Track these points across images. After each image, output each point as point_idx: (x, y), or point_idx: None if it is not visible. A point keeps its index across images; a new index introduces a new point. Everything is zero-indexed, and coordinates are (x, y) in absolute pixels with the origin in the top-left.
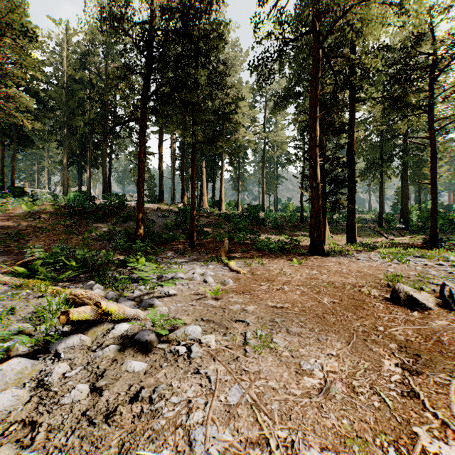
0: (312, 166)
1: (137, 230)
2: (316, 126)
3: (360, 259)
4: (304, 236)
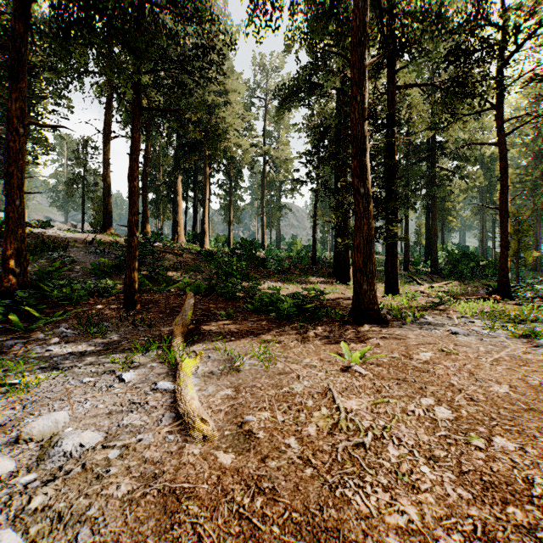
0: (360, 152)
1: (5, 276)
2: (363, 83)
3: (457, 332)
4: (321, 283)
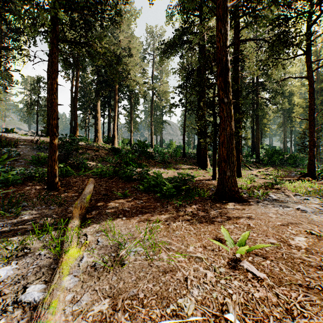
0: (225, 69)
1: None
2: (226, 19)
3: (305, 210)
4: (189, 169)
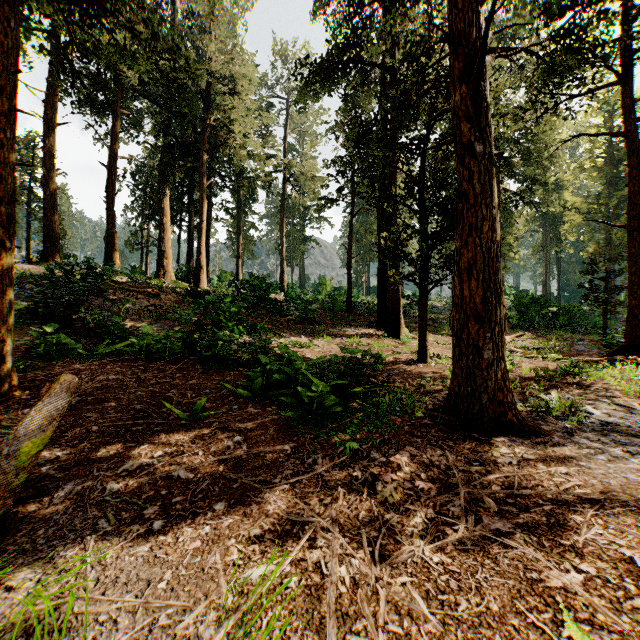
0: (481, 54)
1: None
2: None
3: None
4: (362, 336)
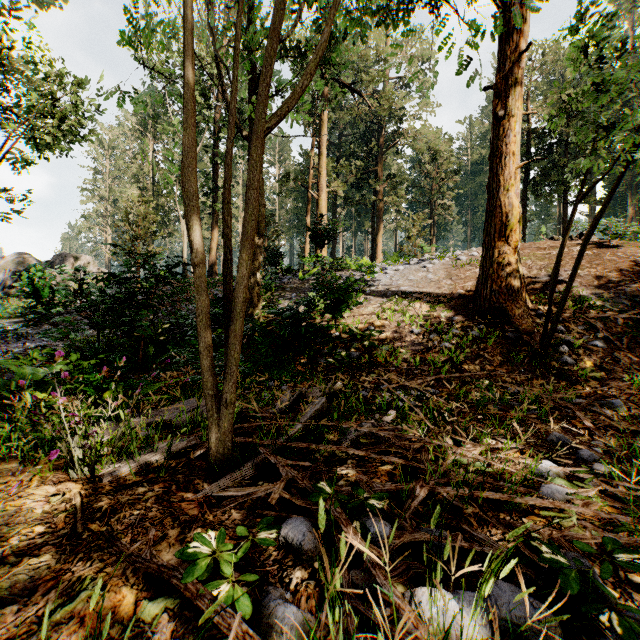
0: None
1: None
2: None
3: None
4: None
